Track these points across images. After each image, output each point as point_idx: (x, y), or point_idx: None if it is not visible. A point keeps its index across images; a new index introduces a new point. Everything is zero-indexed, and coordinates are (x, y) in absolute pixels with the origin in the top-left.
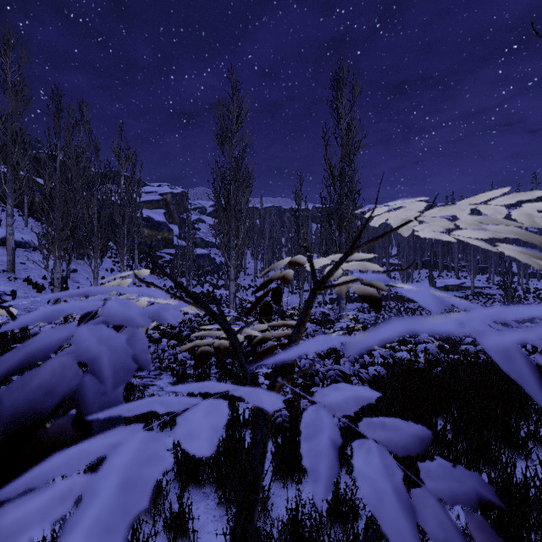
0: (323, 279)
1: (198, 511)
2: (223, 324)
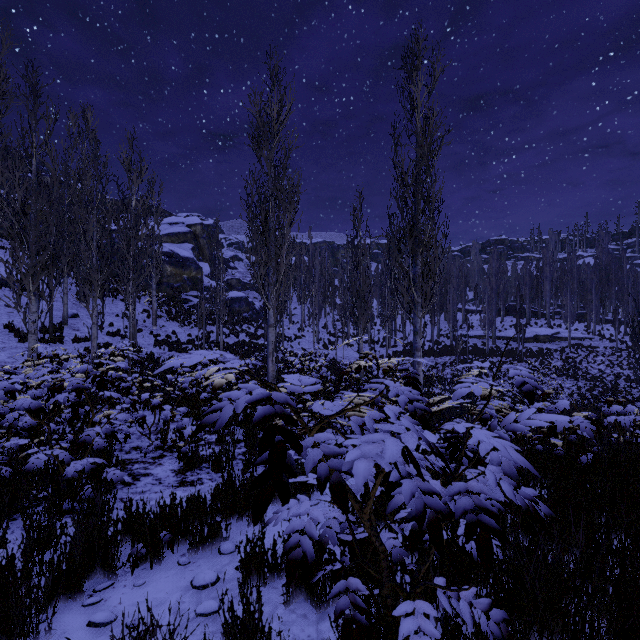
0: None
1: None
2: None
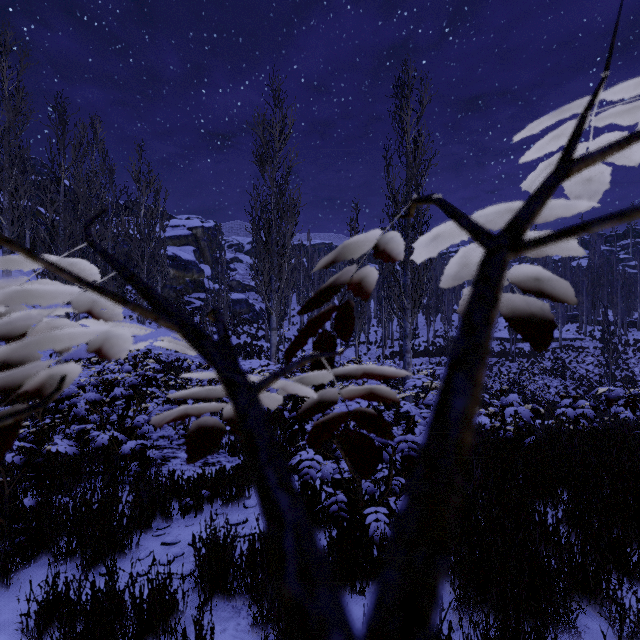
0: (518, 223)
1: (225, 635)
2: (219, 363)
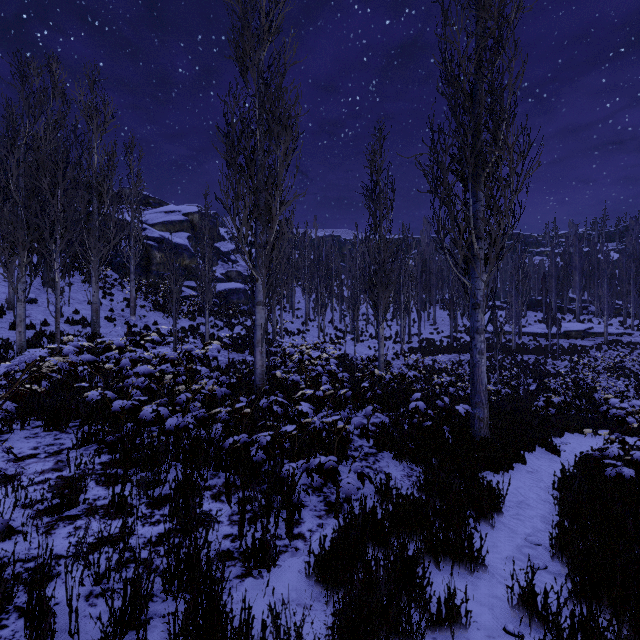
0: None
1: None
2: None
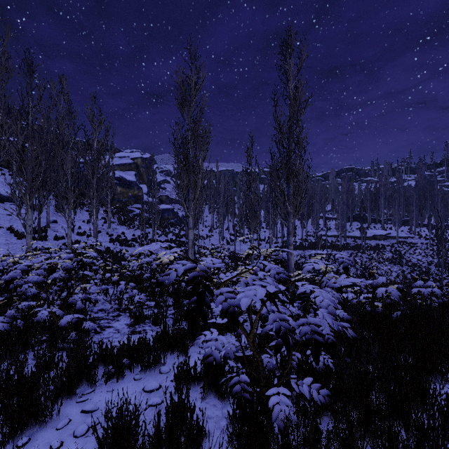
0: None
1: None
2: None
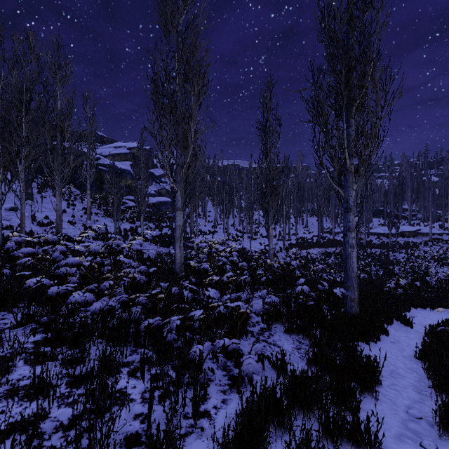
0: None
1: None
2: None
